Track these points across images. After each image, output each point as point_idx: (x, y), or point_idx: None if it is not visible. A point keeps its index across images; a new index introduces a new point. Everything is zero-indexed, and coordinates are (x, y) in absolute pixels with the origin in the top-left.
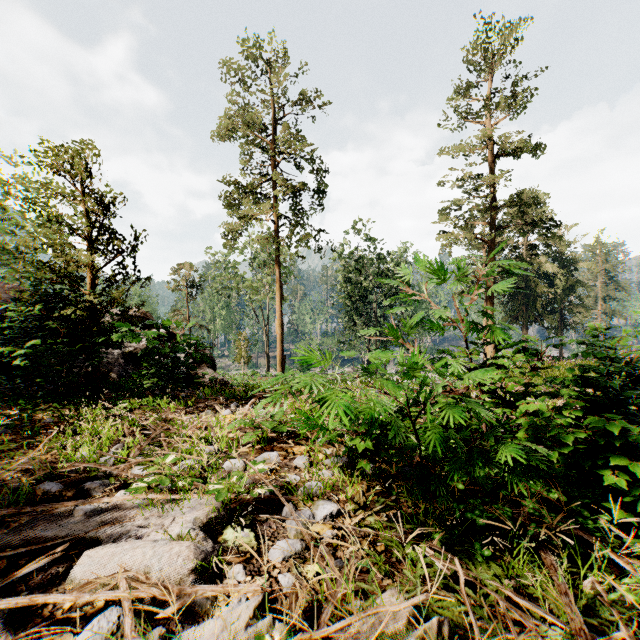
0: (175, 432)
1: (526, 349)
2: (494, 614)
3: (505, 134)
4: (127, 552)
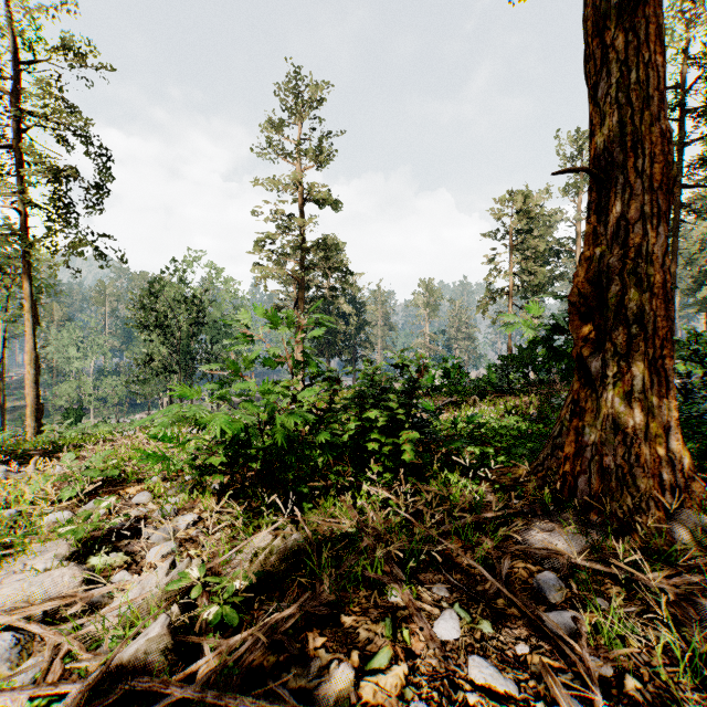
0: None
1: (331, 377)
2: (316, 532)
3: (313, 184)
4: None
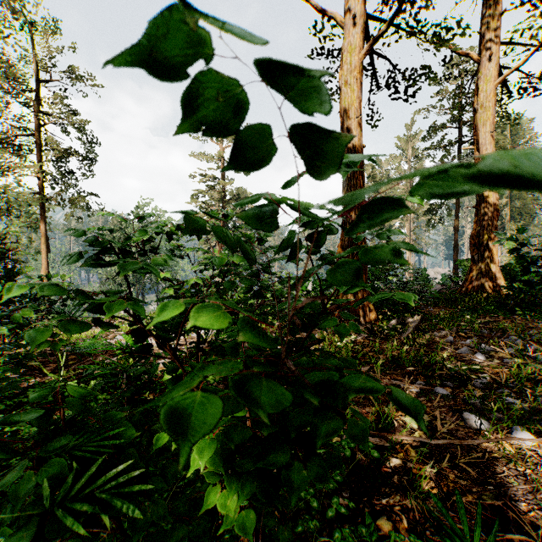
0: None
1: None
2: None
3: None
4: None
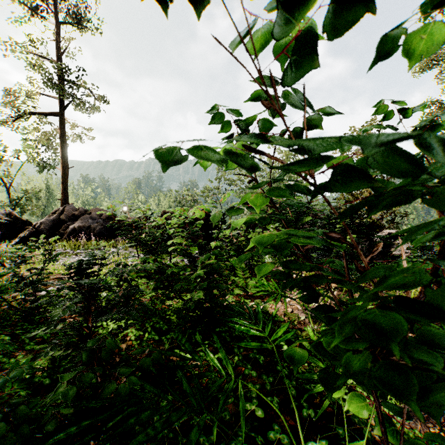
0: None
1: None
2: None
3: None
4: None
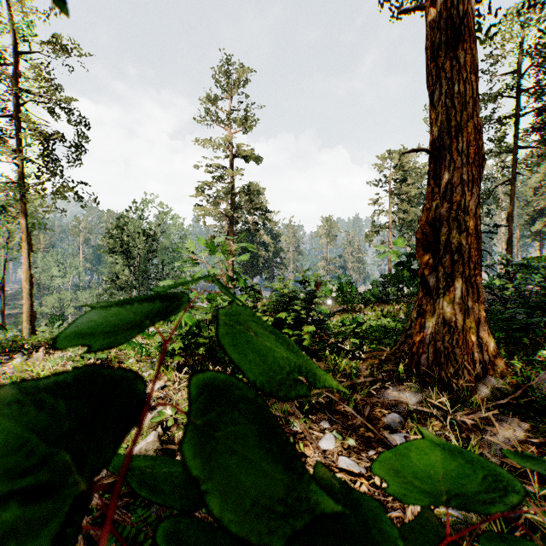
0: None
1: (254, 289)
2: None
3: (240, 144)
4: None
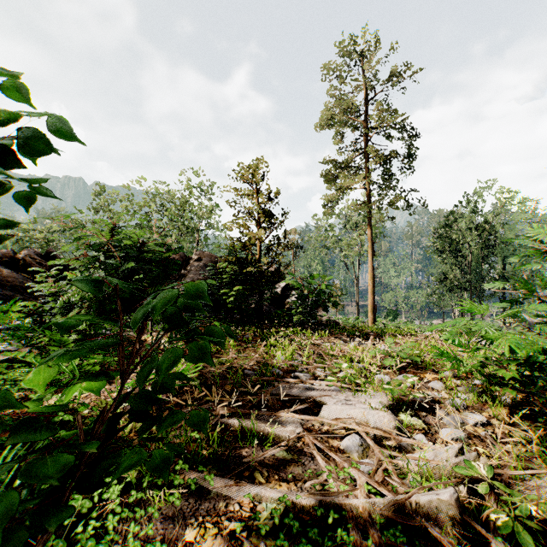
0: (328, 352)
1: None
2: None
3: None
4: (349, 409)
